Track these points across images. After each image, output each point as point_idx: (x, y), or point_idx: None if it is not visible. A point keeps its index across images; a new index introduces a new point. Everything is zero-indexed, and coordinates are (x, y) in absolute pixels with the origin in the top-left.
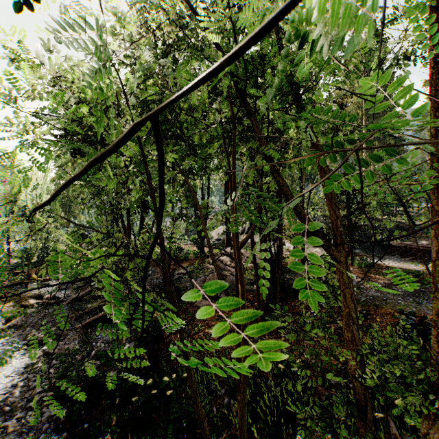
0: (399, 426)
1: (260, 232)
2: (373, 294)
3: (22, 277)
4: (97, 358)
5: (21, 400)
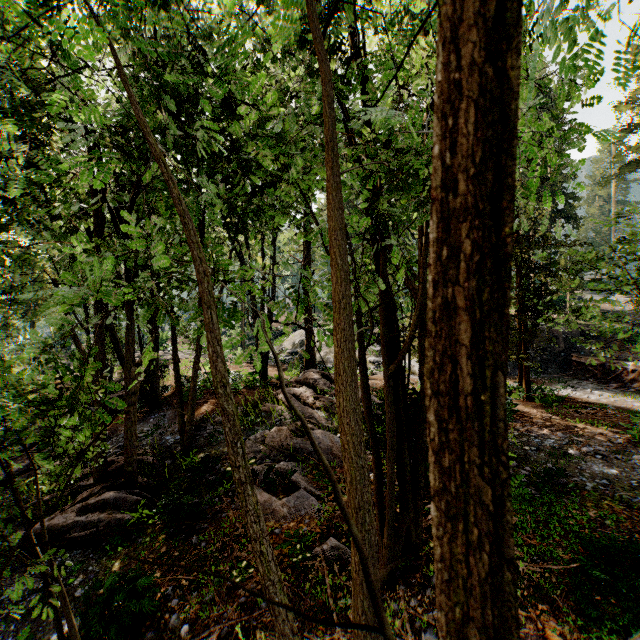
0: None
1: (387, 351)
2: (604, 472)
3: None
4: None
5: None
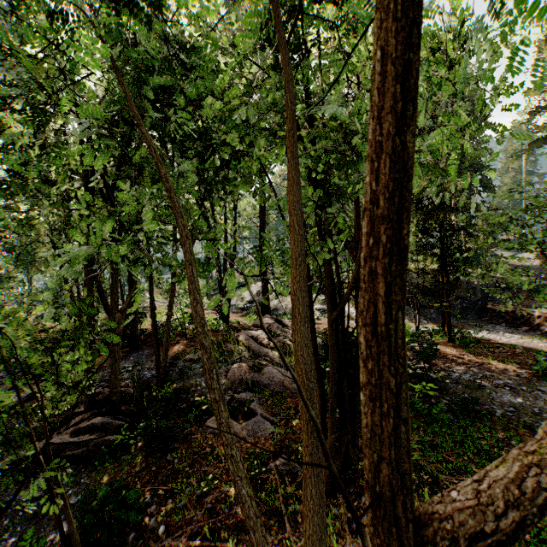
0: None
1: (329, 300)
2: (511, 401)
3: None
4: None
5: None
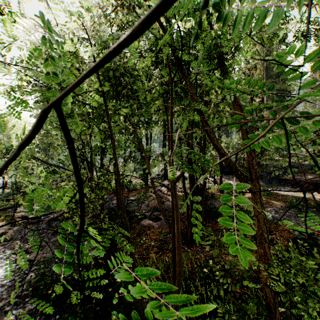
0: (296, 318)
1: None
2: (273, 215)
3: (13, 202)
4: (67, 264)
5: (9, 296)
